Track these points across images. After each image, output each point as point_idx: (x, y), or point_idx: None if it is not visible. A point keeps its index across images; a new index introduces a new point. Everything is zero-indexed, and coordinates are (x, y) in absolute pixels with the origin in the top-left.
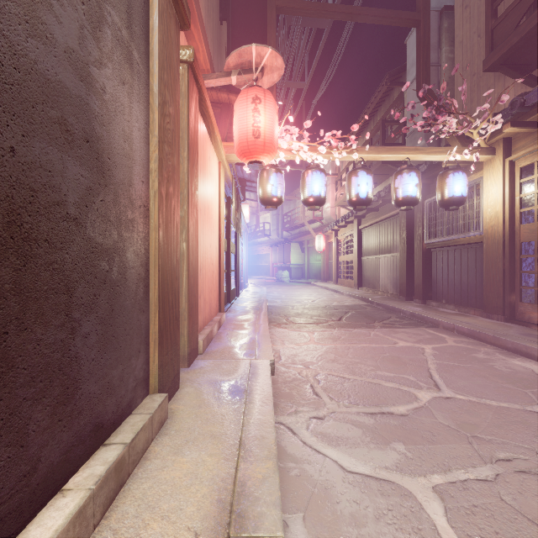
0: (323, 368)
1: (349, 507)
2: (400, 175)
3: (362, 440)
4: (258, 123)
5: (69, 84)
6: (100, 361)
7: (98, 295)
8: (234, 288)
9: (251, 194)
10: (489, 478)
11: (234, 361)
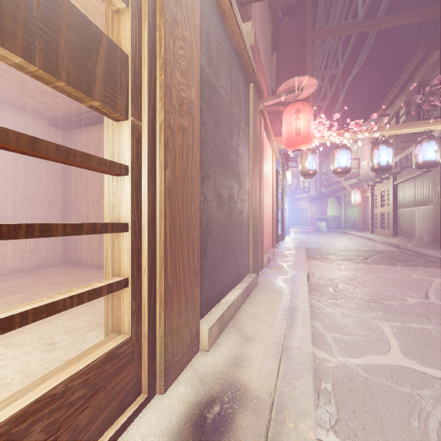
0: (342, 282)
1: (342, 322)
2: (419, 144)
3: (358, 308)
4: (299, 125)
5: (235, 159)
6: (239, 252)
7: (239, 228)
8: (280, 234)
9: (293, 163)
10: (429, 328)
11: (285, 271)
